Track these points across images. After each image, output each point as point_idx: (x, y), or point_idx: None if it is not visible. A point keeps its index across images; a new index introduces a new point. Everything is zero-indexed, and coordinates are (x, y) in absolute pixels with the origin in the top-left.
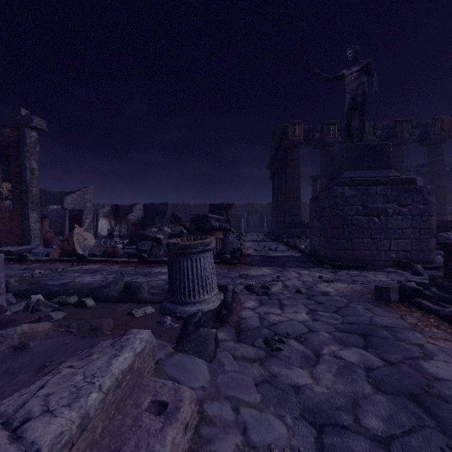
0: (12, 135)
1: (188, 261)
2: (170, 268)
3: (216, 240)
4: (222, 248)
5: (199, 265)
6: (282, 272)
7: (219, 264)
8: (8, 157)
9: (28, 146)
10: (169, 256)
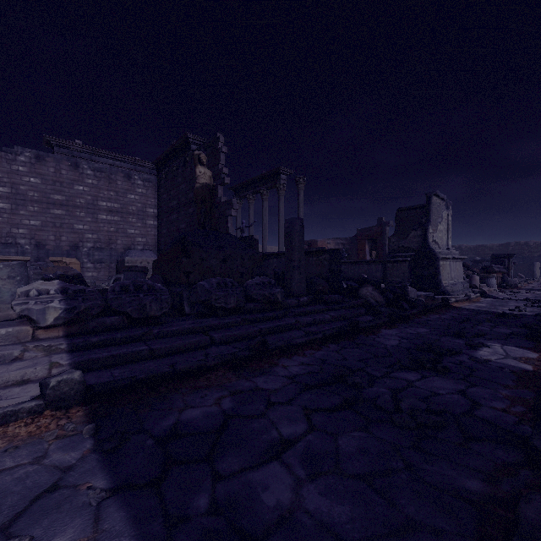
0: (378, 230)
1: (487, 280)
2: (481, 282)
3: (497, 277)
4: (501, 282)
5: (491, 281)
6: (535, 291)
7: (498, 288)
8: (374, 239)
9: (386, 234)
10: (481, 278)
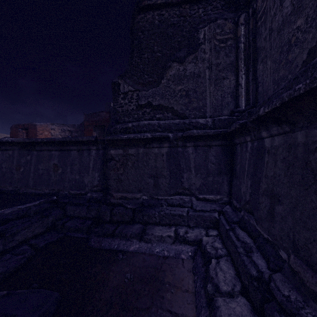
0: (106, 116)
1: None
2: None
3: None
4: None
5: None
6: None
7: None
8: (102, 126)
9: None
10: None
